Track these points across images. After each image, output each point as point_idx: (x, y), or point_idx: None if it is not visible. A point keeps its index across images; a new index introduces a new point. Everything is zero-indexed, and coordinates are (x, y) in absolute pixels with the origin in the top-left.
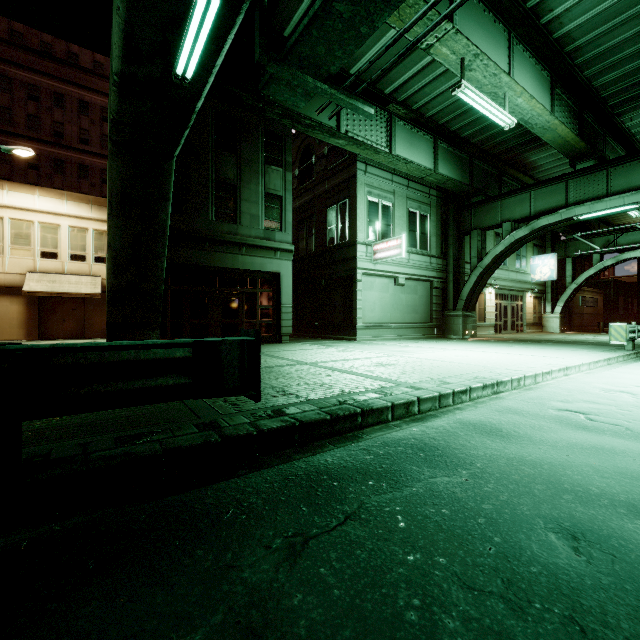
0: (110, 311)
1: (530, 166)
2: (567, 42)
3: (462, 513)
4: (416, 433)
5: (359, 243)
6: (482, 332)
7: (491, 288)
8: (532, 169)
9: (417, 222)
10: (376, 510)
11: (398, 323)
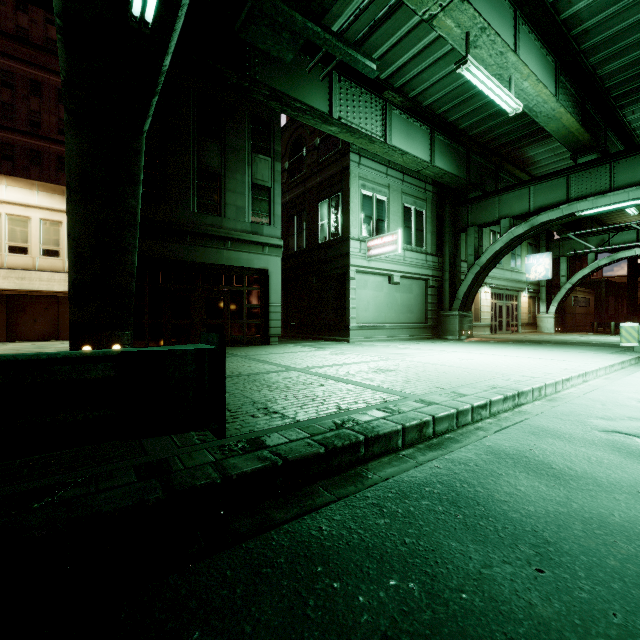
0: (72, 310)
1: (527, 162)
2: (574, 24)
3: None
4: (440, 472)
5: (352, 239)
6: (478, 332)
7: (487, 287)
8: (529, 165)
9: (412, 218)
10: None
11: (393, 323)
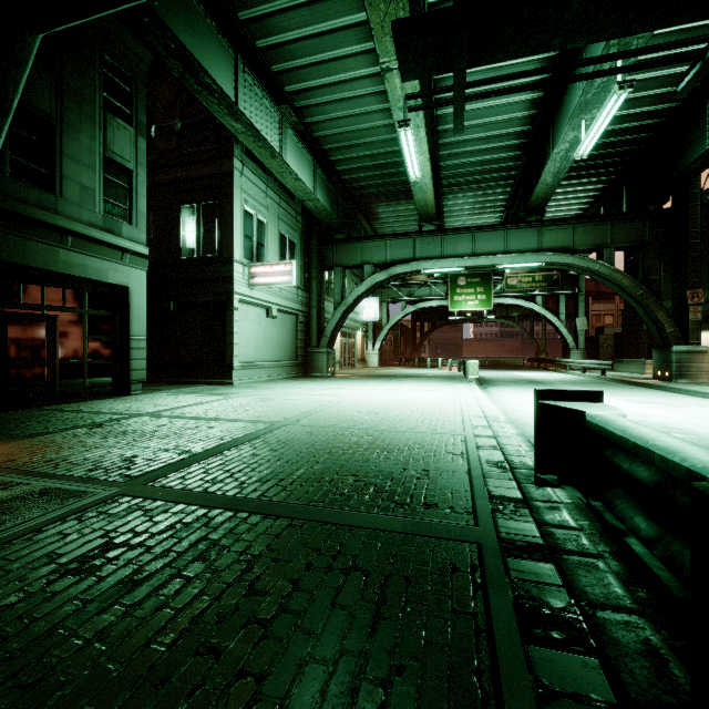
0: None
1: (375, 216)
2: (442, 122)
3: None
4: None
5: (236, 261)
6: None
7: None
8: (375, 219)
9: (287, 248)
10: None
11: (270, 361)
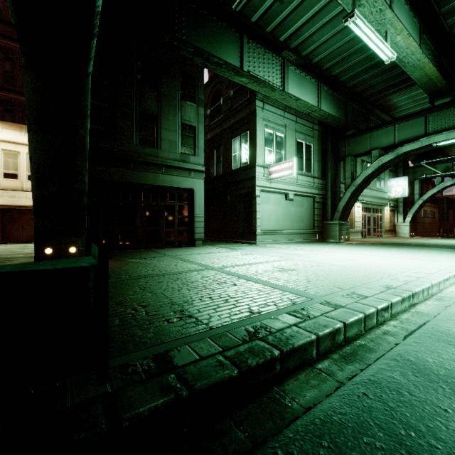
0: (36, 220)
1: (391, 107)
2: None
3: None
4: (373, 406)
5: (258, 166)
6: (352, 237)
7: (359, 203)
8: (392, 109)
9: (303, 150)
10: None
11: (288, 230)
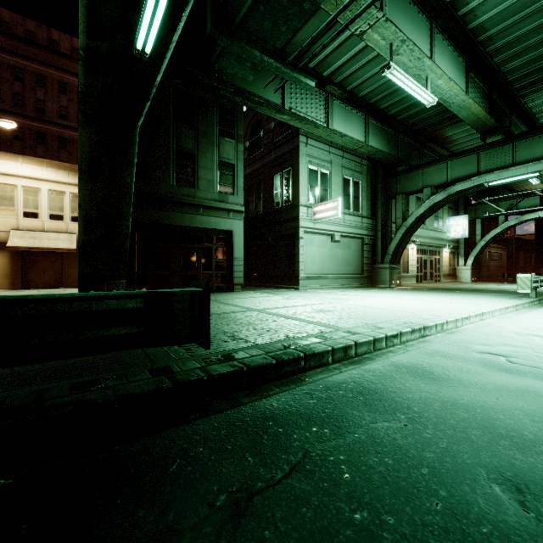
0: (81, 264)
1: (446, 140)
2: (480, 32)
3: (405, 462)
4: (355, 376)
5: (301, 205)
6: (406, 282)
7: (413, 244)
8: (448, 143)
9: (351, 187)
10: (320, 460)
11: (334, 274)
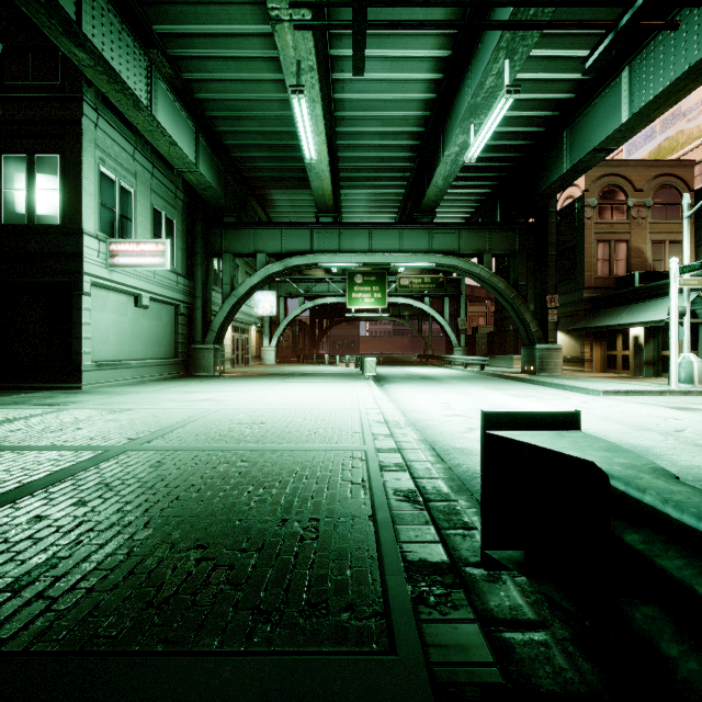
0: None
1: (270, 203)
2: (340, 108)
3: None
4: None
5: (87, 234)
6: None
7: None
8: (270, 207)
9: (163, 226)
10: None
11: (140, 359)
